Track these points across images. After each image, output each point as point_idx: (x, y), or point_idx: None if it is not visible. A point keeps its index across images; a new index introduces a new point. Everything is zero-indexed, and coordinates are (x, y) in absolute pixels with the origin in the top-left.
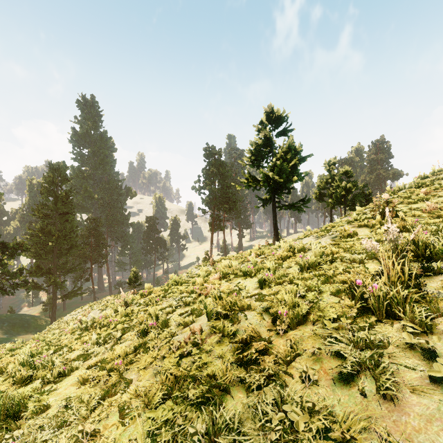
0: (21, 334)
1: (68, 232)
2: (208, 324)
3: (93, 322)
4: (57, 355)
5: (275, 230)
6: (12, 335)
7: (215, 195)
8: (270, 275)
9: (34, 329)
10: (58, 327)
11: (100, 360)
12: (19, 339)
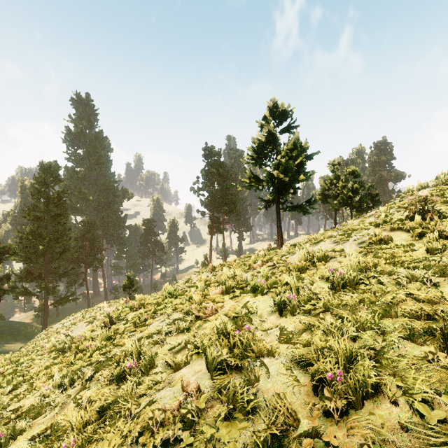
0: (10, 343)
1: (61, 235)
2: (209, 377)
3: (72, 342)
4: (11, 397)
5: (279, 233)
6: (0, 344)
7: (214, 197)
8: (292, 295)
9: (24, 337)
10: (47, 336)
11: (52, 424)
12: (6, 348)
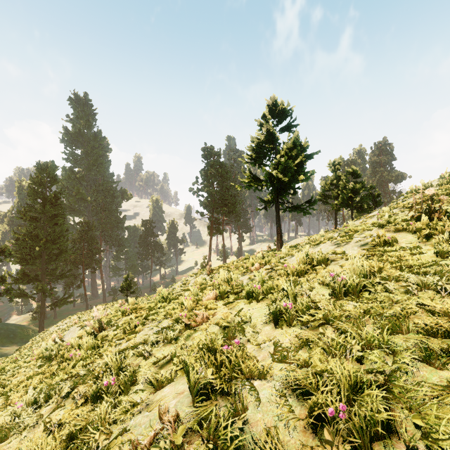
0: (6, 346)
1: (58, 237)
2: (191, 401)
3: (59, 349)
4: None
5: (278, 235)
6: None
7: (214, 197)
8: (289, 304)
9: (20, 340)
10: (42, 339)
11: None
12: (2, 351)
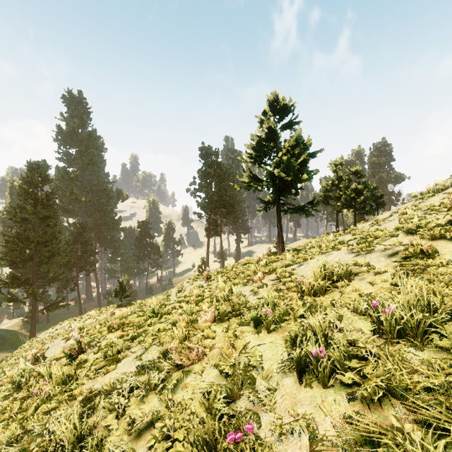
0: None
1: (50, 238)
2: None
3: (31, 375)
4: None
5: (279, 237)
6: None
7: (212, 198)
8: (319, 349)
9: (10, 346)
10: (31, 347)
11: None
12: None
